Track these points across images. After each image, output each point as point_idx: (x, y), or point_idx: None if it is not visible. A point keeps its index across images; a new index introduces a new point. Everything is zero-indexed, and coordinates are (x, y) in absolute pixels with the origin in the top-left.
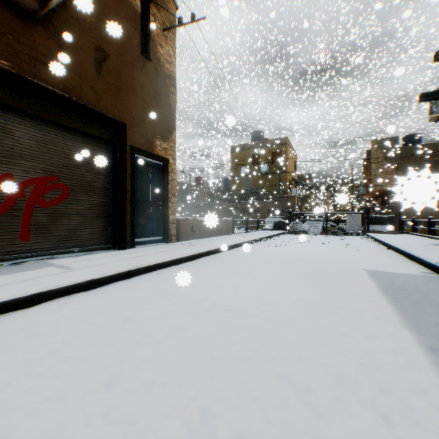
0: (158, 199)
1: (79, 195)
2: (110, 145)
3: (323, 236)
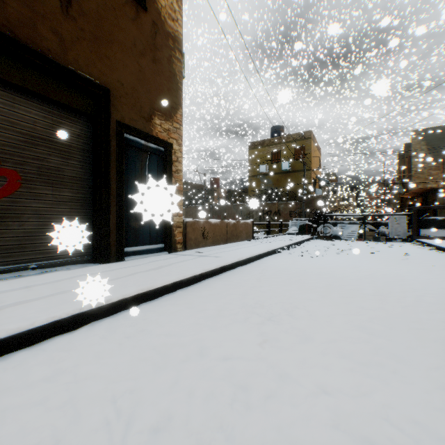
0: None
1: (37, 186)
2: (88, 119)
3: (362, 243)
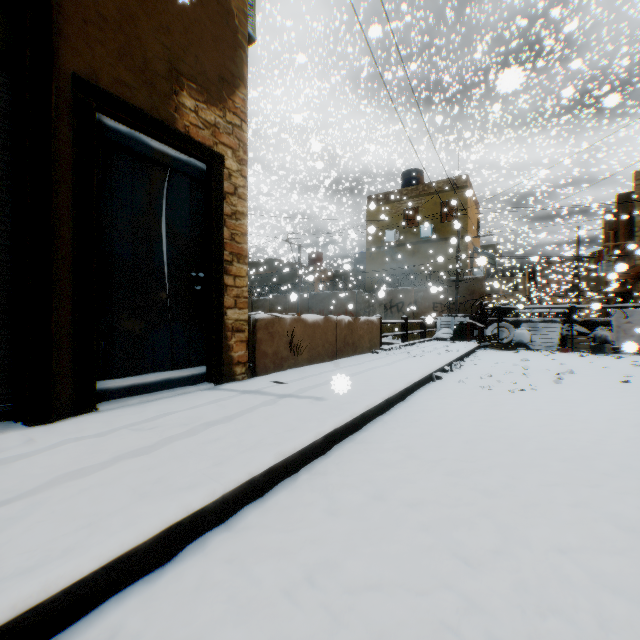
0: (191, 263)
1: None
2: None
3: (574, 357)
